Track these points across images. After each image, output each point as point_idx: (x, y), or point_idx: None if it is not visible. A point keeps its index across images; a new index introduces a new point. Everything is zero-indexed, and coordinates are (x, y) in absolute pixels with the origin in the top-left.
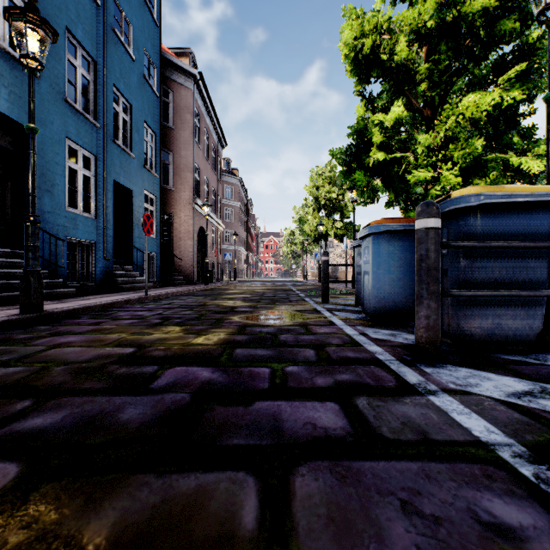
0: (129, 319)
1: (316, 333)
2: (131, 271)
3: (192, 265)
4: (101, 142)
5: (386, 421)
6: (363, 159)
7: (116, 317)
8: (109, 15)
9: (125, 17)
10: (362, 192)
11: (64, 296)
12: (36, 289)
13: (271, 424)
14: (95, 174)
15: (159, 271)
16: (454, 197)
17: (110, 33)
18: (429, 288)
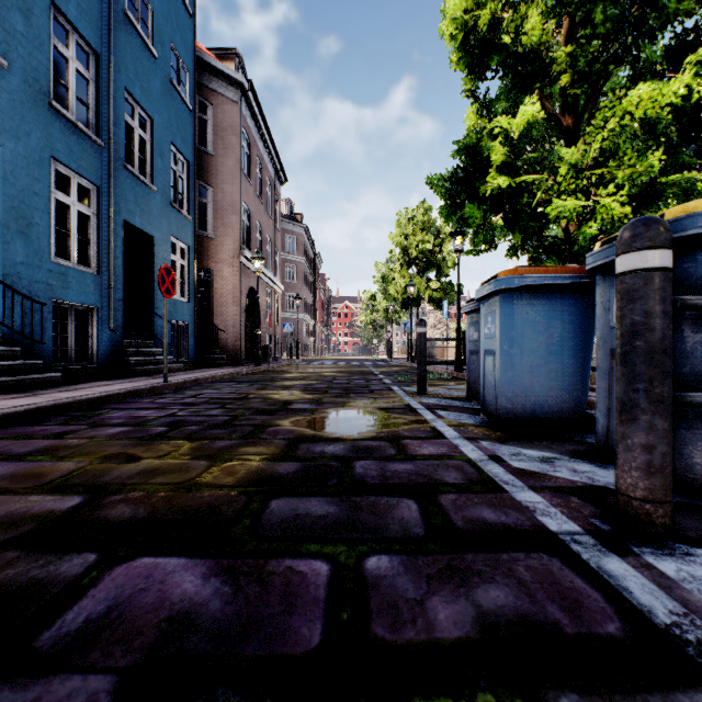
0: (118, 425)
1: (416, 458)
2: (152, 347)
3: (238, 339)
4: (107, 167)
5: None
6: (476, 187)
7: (100, 421)
8: None
9: None
10: (474, 233)
11: (42, 384)
12: None
13: None
14: (97, 212)
15: (193, 348)
16: (673, 217)
17: (120, 16)
18: (652, 390)
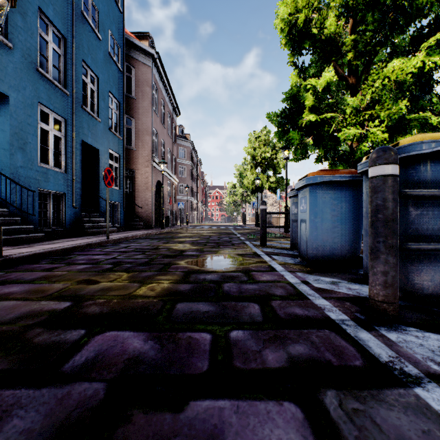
0: (83, 264)
1: (259, 282)
2: (98, 217)
3: (150, 213)
4: (71, 107)
5: None
6: (296, 120)
7: (72, 262)
8: None
9: (92, 2)
10: (295, 149)
11: (33, 240)
12: None
13: None
14: (65, 135)
15: (122, 218)
16: (403, 144)
17: (79, 14)
18: (387, 241)
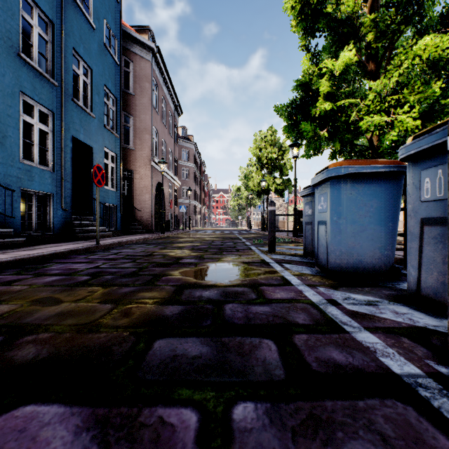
0: (55, 275)
1: (272, 301)
2: (92, 221)
3: (150, 216)
4: (60, 100)
5: None
6: (309, 111)
7: (43, 272)
8: None
9: None
10: (308, 142)
11: (12, 245)
12: None
13: None
14: (53, 130)
15: (119, 221)
16: None
17: None
18: None
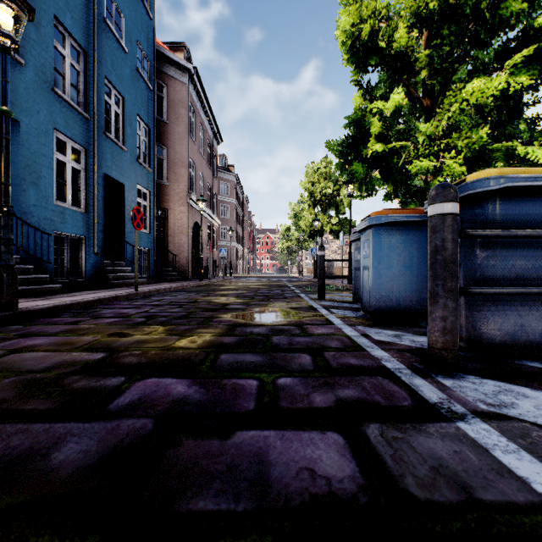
0: (111, 317)
1: (313, 334)
2: (124, 266)
3: (186, 261)
4: (92, 134)
5: (409, 465)
6: (361, 150)
7: (98, 315)
8: (100, 4)
9: (116, 8)
10: (359, 184)
11: (49, 292)
12: (9, 285)
13: (254, 470)
14: (85, 167)
15: (153, 267)
16: (470, 180)
17: (101, 23)
18: (445, 284)
